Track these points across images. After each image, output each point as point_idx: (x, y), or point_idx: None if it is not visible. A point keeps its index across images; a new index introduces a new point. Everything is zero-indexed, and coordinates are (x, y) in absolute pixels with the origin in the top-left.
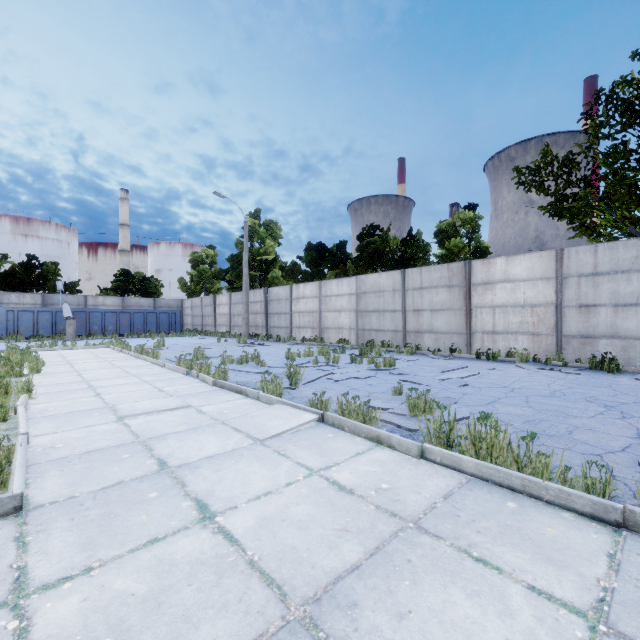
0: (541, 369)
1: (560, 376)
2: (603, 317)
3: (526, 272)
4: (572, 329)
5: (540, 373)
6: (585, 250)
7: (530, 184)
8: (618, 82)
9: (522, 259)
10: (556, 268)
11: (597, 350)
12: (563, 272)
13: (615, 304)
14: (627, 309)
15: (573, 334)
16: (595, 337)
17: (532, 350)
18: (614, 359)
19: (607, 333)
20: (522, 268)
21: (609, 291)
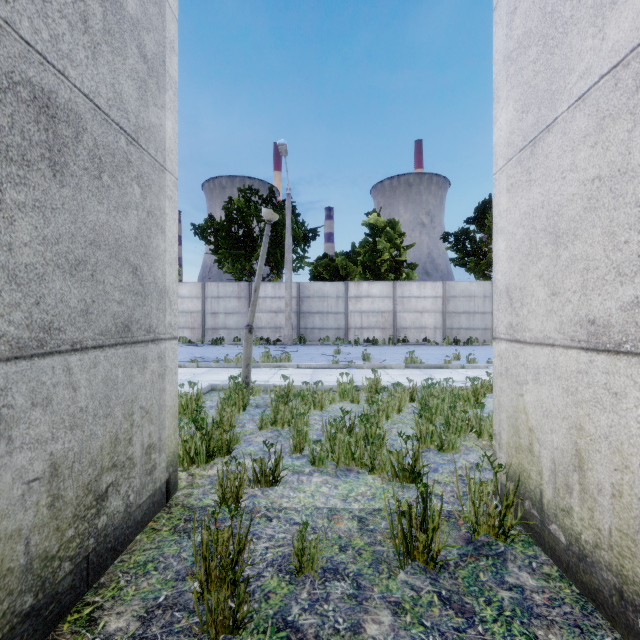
0: (187, 345)
1: (192, 347)
2: (221, 319)
3: (188, 293)
4: (209, 325)
5: (185, 347)
6: (214, 285)
7: (202, 236)
8: (224, 207)
9: (186, 285)
10: (202, 292)
11: (219, 335)
12: (205, 295)
13: (226, 313)
14: (230, 315)
15: (209, 328)
16: (218, 329)
17: (191, 337)
18: (220, 339)
19: (223, 327)
20: (186, 290)
21: (223, 306)
